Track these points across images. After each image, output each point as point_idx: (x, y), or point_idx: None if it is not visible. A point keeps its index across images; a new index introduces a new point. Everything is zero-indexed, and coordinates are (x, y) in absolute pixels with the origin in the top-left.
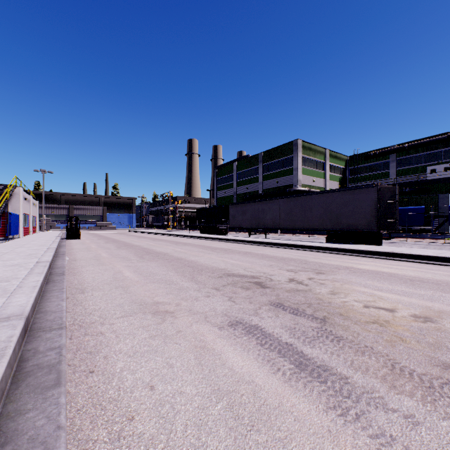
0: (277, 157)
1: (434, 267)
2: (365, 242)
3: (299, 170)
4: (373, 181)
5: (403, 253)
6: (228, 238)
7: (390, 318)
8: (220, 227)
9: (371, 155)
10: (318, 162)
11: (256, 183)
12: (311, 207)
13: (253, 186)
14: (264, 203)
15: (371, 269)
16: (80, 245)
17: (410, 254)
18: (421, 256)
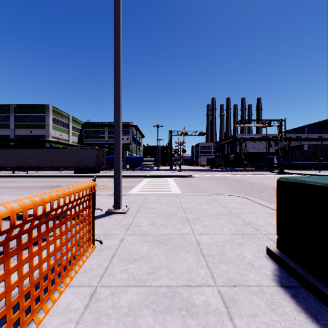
0: (31, 112)
1: (112, 178)
2: (93, 173)
3: (51, 126)
4: (97, 140)
5: (105, 175)
6: None
7: (96, 186)
8: None
9: (96, 124)
10: (65, 123)
11: (7, 128)
12: (65, 155)
13: (3, 131)
14: (29, 150)
15: None
16: None
17: (107, 175)
18: (110, 175)
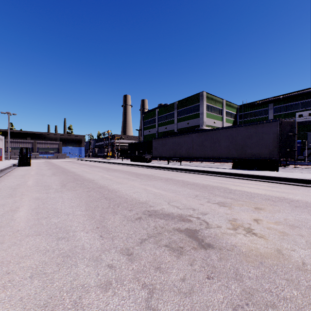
0: (188, 104)
1: None
2: (267, 169)
3: (204, 114)
4: None
5: None
6: (151, 165)
7: None
8: (145, 156)
9: (255, 104)
10: (218, 109)
11: (172, 124)
12: (219, 140)
13: (170, 126)
14: (180, 137)
15: (309, 201)
16: (22, 171)
17: None
18: None
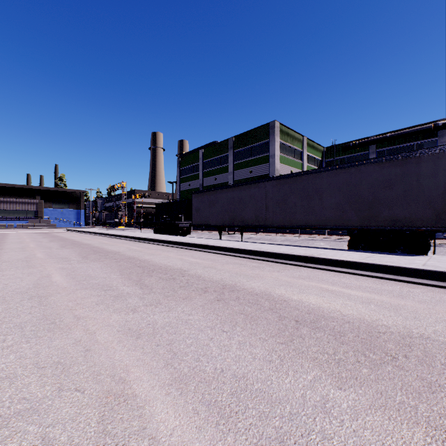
0: (250, 142)
1: None
2: (427, 250)
3: (277, 157)
4: None
5: None
6: (187, 242)
7: None
8: (180, 224)
9: (350, 145)
10: (296, 151)
11: (225, 173)
12: (320, 192)
13: (222, 177)
14: (242, 189)
15: None
16: None
17: None
18: None
